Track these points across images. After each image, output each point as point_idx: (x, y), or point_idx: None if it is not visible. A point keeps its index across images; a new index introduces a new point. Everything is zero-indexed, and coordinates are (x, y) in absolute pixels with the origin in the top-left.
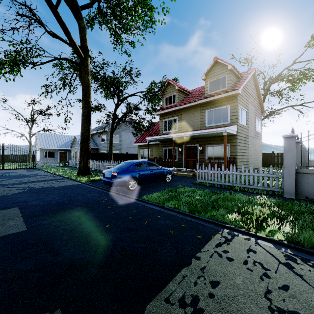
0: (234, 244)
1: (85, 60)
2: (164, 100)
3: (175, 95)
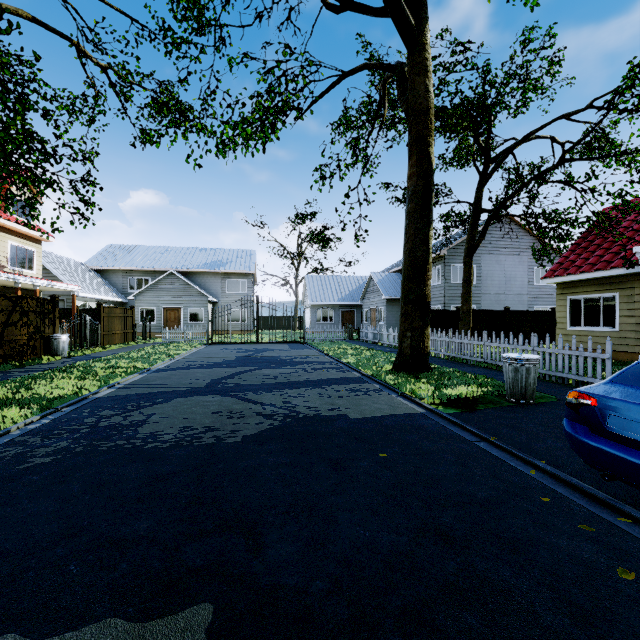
0: None
1: (418, 34)
2: None
3: None
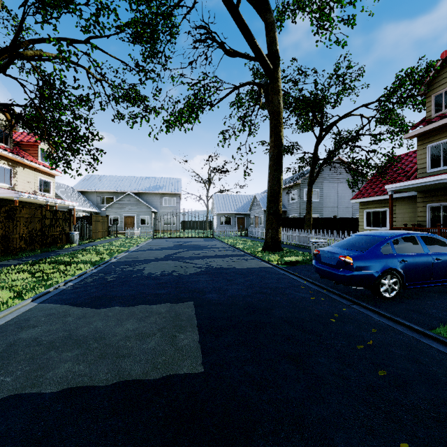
0: None
1: (274, 72)
2: (431, 103)
3: None
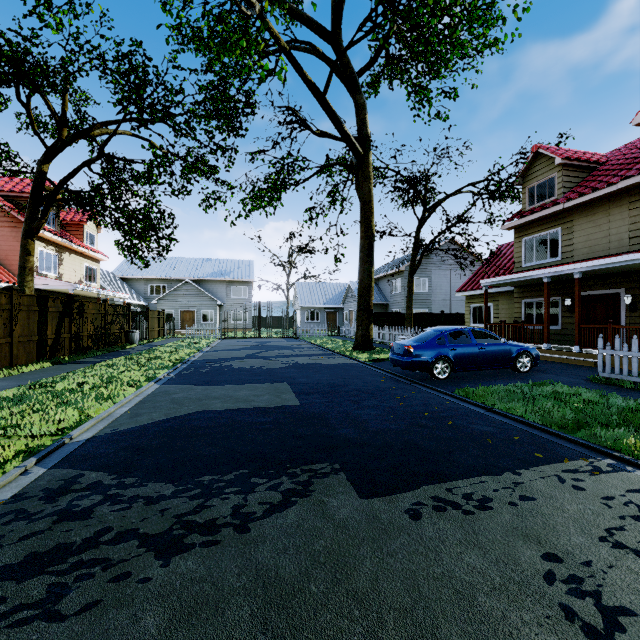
0: (607, 477)
1: (365, 157)
2: (526, 195)
3: (555, 179)
